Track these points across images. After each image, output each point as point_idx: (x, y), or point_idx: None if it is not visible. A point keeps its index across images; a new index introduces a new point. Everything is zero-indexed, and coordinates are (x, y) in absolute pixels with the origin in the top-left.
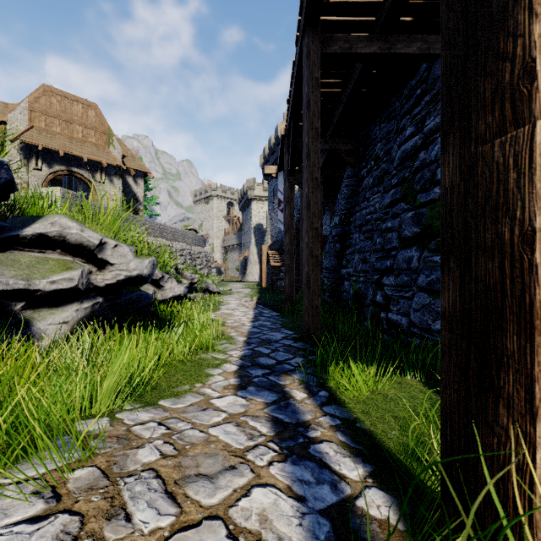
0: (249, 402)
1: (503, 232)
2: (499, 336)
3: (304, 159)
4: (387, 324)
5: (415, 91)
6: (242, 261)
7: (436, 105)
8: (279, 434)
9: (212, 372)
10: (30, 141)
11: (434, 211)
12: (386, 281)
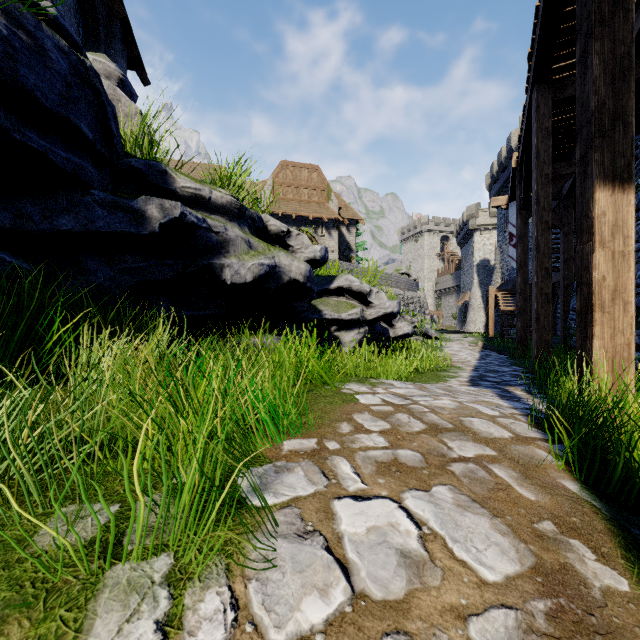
0: (480, 389)
1: (588, 278)
2: (587, 315)
3: (533, 204)
4: None
5: None
6: (460, 307)
7: None
8: (501, 396)
9: (449, 379)
10: (274, 211)
11: None
12: None
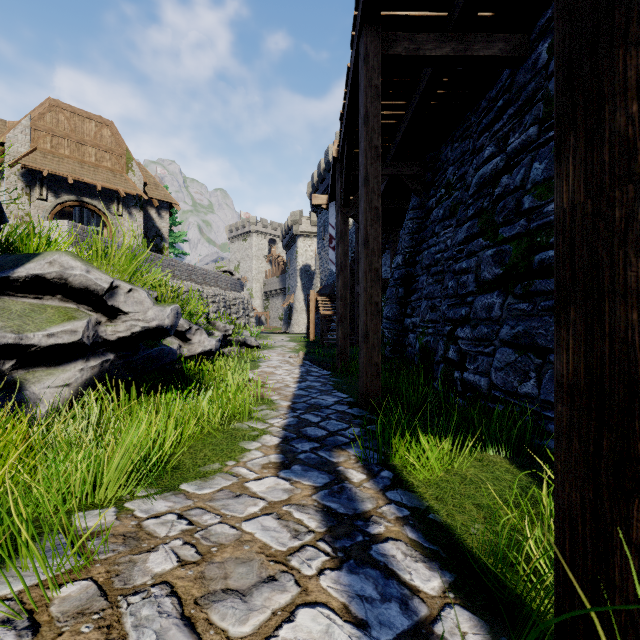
0: (294, 486)
1: None
2: None
3: (361, 185)
4: (462, 385)
5: (495, 103)
6: (286, 309)
7: (522, 119)
8: (332, 529)
9: (248, 446)
10: (33, 166)
11: (521, 248)
12: (461, 334)
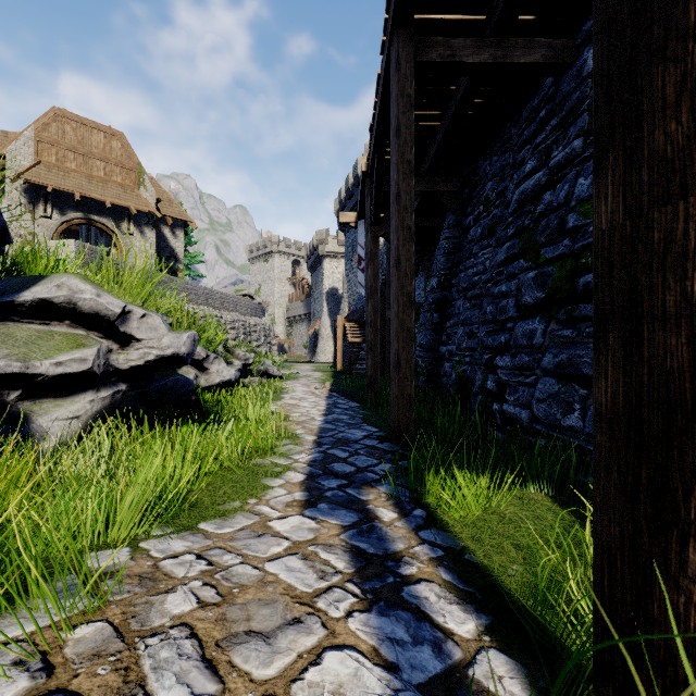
0: (320, 525)
1: (694, 293)
2: (687, 446)
3: (393, 202)
4: (501, 418)
5: (538, 113)
6: (311, 336)
7: (566, 130)
8: (360, 570)
9: (271, 483)
10: (37, 181)
11: (565, 270)
12: (500, 363)
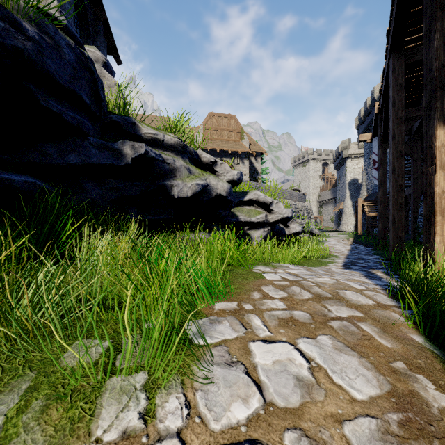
0: (351, 271)
1: (431, 192)
2: (430, 219)
3: (390, 139)
4: None
5: None
6: (336, 213)
7: None
8: (366, 276)
9: (328, 264)
10: (204, 147)
11: None
12: None
